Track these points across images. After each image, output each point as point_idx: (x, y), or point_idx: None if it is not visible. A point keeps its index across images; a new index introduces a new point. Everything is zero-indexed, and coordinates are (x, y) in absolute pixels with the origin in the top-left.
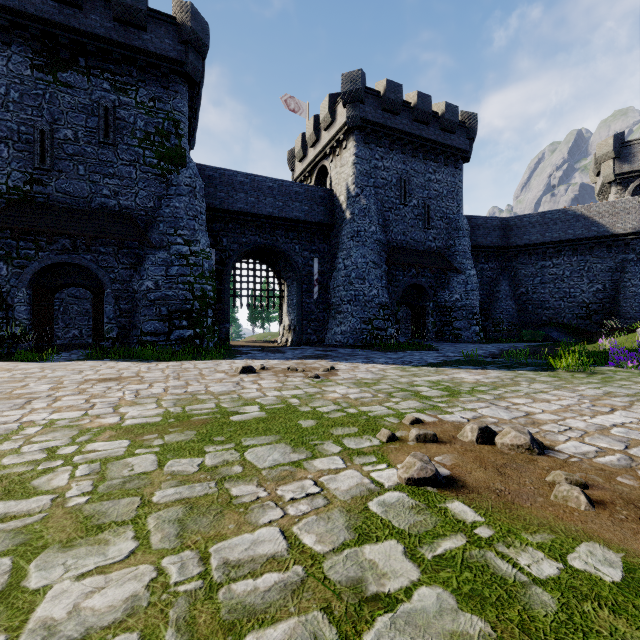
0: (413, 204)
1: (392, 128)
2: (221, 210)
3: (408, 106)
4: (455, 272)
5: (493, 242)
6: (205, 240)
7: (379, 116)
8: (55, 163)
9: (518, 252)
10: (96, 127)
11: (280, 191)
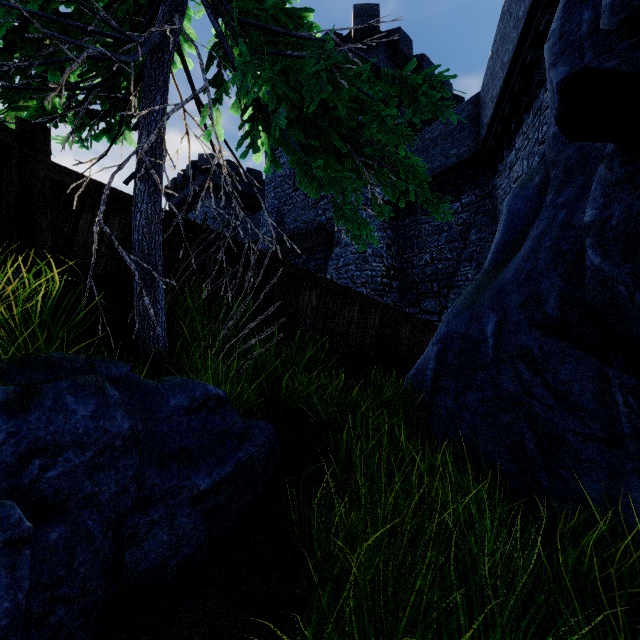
0: None
1: None
2: None
3: None
4: (335, 245)
5: (455, 157)
6: None
7: None
8: None
9: (497, 151)
10: None
11: None
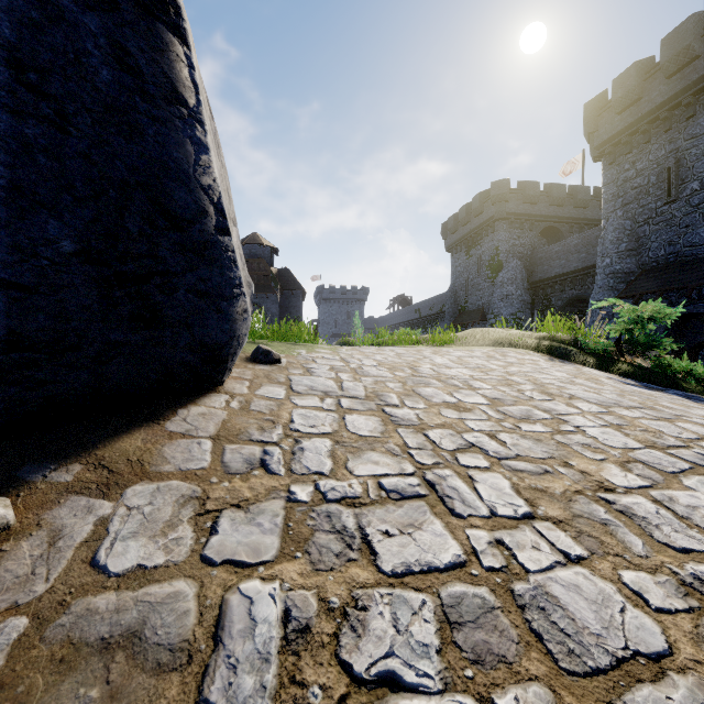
0: (689, 191)
1: (634, 122)
2: (545, 279)
3: (658, 68)
4: None
5: None
6: (509, 311)
7: (616, 125)
8: (469, 292)
9: None
10: (477, 269)
11: (583, 244)
